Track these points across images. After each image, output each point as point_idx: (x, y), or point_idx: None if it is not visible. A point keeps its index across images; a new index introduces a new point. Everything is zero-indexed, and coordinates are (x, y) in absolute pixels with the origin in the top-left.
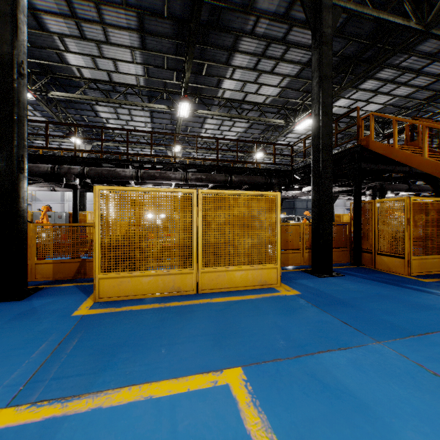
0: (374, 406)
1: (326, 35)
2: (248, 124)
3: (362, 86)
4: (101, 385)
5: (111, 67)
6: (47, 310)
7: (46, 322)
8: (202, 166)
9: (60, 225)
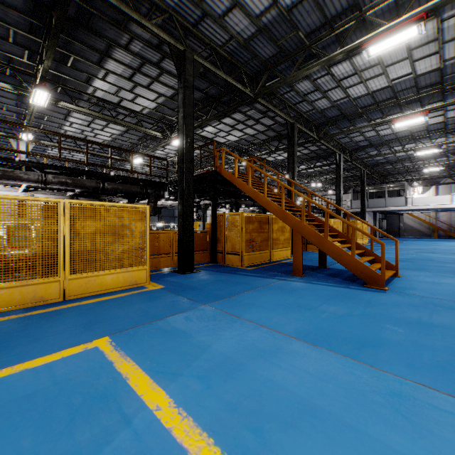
0: (189, 332)
1: (189, 81)
2: (124, 128)
3: (223, 120)
4: None
5: None
6: None
7: None
8: (67, 169)
9: None
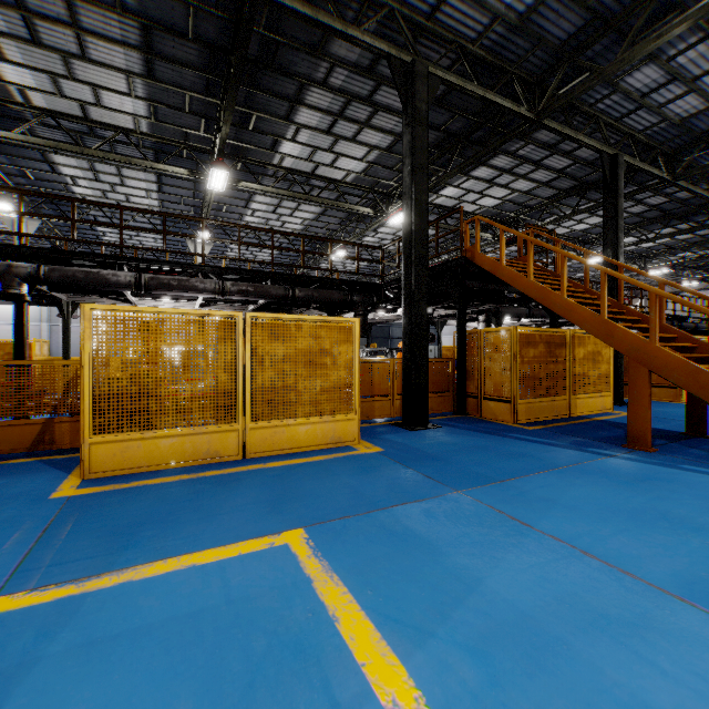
0: (436, 542)
1: (421, 111)
2: (321, 208)
3: (474, 173)
4: (125, 563)
5: (88, 95)
6: (3, 495)
7: (9, 510)
8: (248, 272)
9: (5, 363)
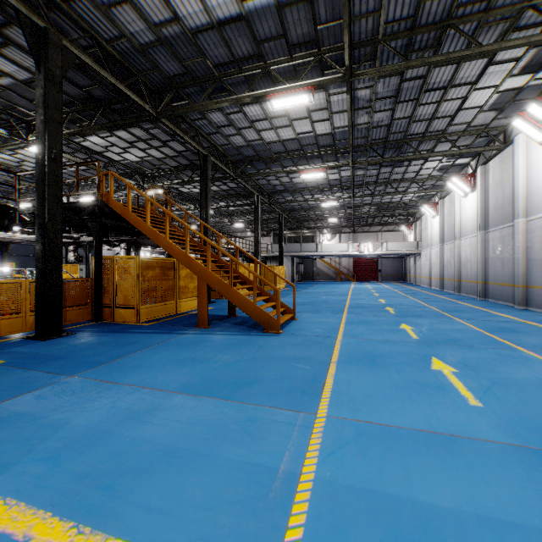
0: (40, 413)
1: (55, 75)
2: None
3: (117, 133)
4: None
5: None
6: None
7: None
8: None
9: None
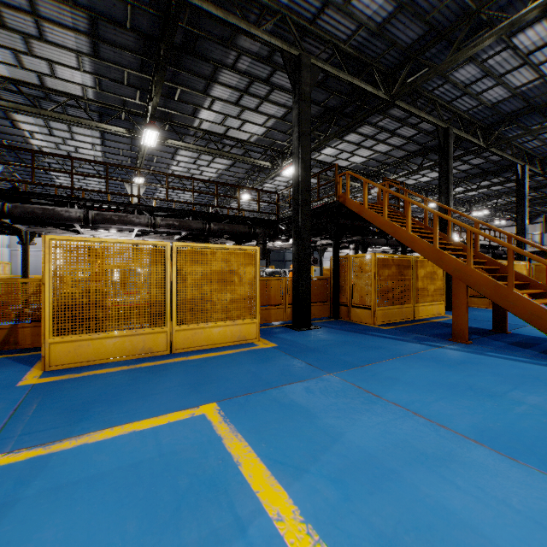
0: (312, 410)
1: (305, 92)
2: (231, 161)
3: (346, 138)
4: (81, 431)
5: (45, 68)
6: None
7: None
8: (174, 210)
9: None
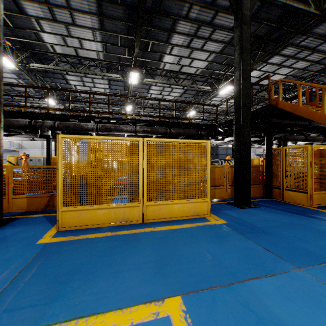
0: None
1: (246, 16)
2: (183, 90)
3: (270, 60)
4: (50, 317)
5: (77, 44)
6: (16, 238)
7: (13, 250)
8: (148, 121)
9: (32, 167)
